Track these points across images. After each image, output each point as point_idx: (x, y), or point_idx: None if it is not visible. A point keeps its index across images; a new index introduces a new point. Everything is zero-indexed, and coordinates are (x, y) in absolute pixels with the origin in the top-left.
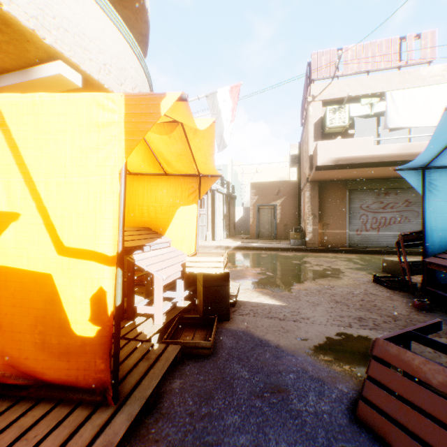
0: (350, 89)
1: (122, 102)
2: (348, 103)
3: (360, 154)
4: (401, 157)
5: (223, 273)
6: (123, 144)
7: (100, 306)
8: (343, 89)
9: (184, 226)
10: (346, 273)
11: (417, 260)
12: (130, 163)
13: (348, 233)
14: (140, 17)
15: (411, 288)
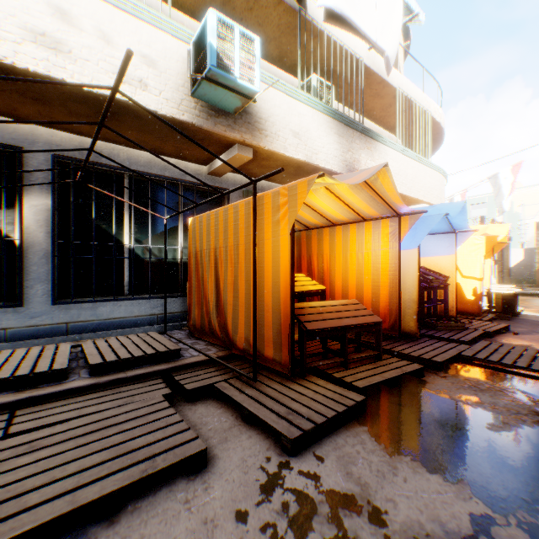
0: None
1: (483, 238)
2: None
3: None
4: None
5: (512, 293)
6: (483, 249)
7: (474, 292)
8: None
9: None
10: None
11: None
12: None
13: None
14: (437, 142)
15: None
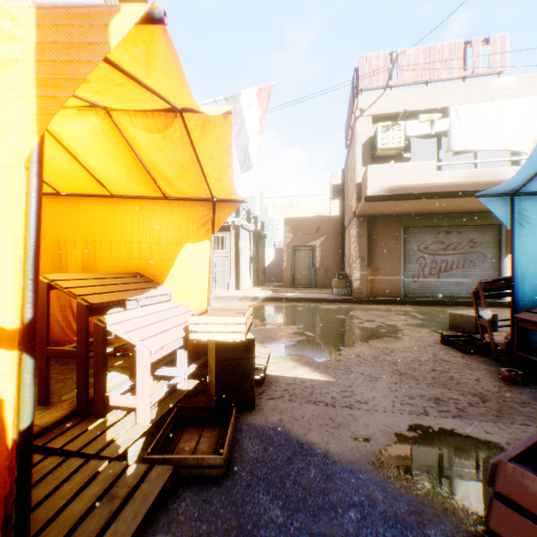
0: (406, 103)
1: (32, 20)
2: (404, 120)
3: (419, 181)
4: (469, 186)
5: (245, 340)
6: (35, 106)
7: None
8: (398, 103)
9: (192, 271)
10: (405, 331)
11: (491, 314)
12: (111, 179)
13: (403, 280)
14: None
15: (495, 352)
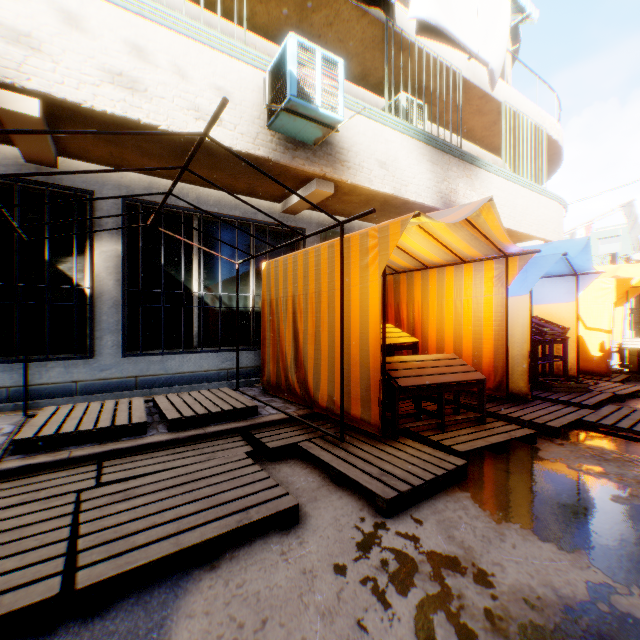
0: None
1: (612, 281)
2: None
3: None
4: None
5: None
6: (613, 295)
7: (601, 347)
8: None
9: None
10: None
11: None
12: None
13: None
14: (554, 164)
15: None
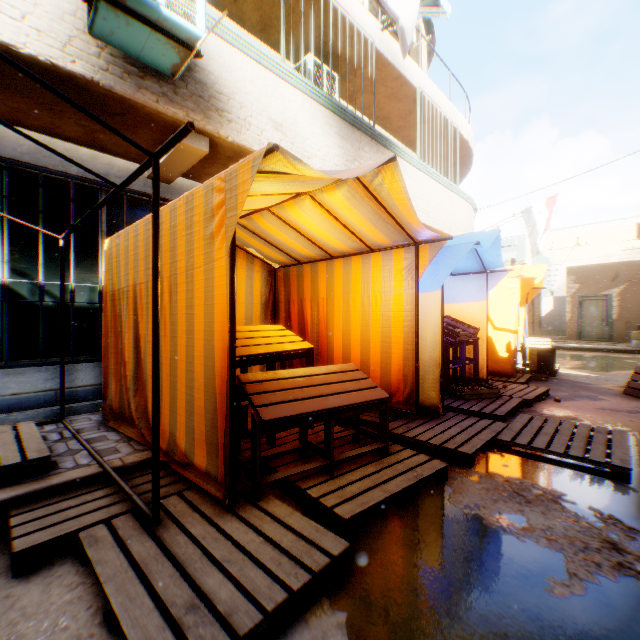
0: None
1: (518, 281)
2: None
3: None
4: None
5: (549, 348)
6: (519, 294)
7: (509, 347)
8: None
9: None
10: None
11: None
12: None
13: None
14: (465, 167)
15: None
